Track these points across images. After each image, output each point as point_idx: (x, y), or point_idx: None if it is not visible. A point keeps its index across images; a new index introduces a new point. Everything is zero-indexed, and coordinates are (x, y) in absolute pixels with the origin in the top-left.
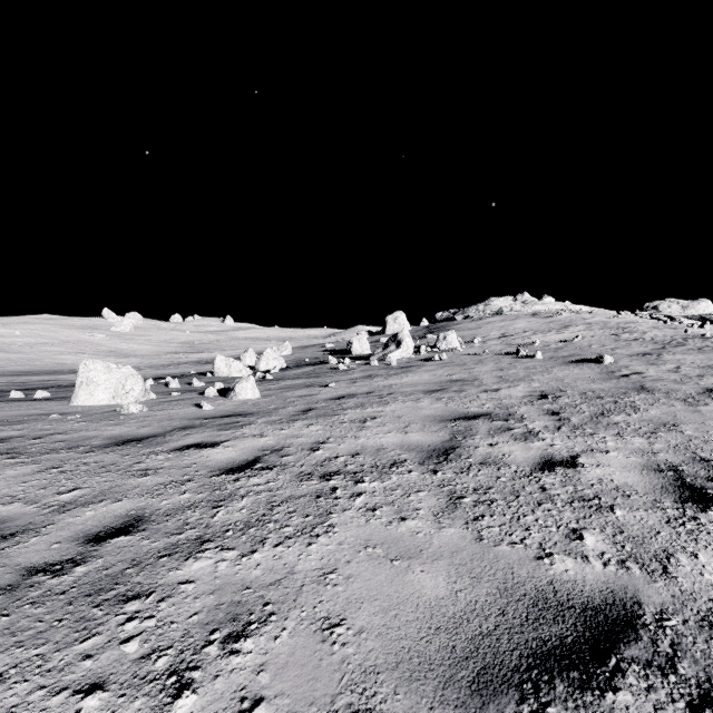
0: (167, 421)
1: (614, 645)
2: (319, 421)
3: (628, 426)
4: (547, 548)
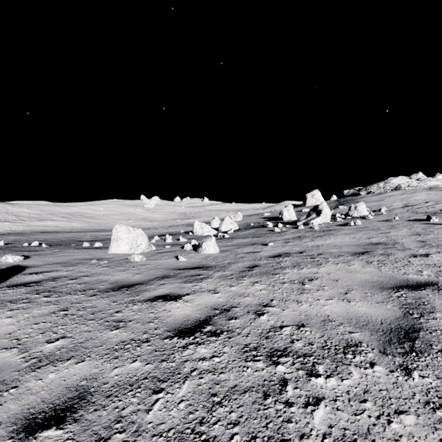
0: (153, 270)
1: None
2: (262, 279)
3: None
4: None
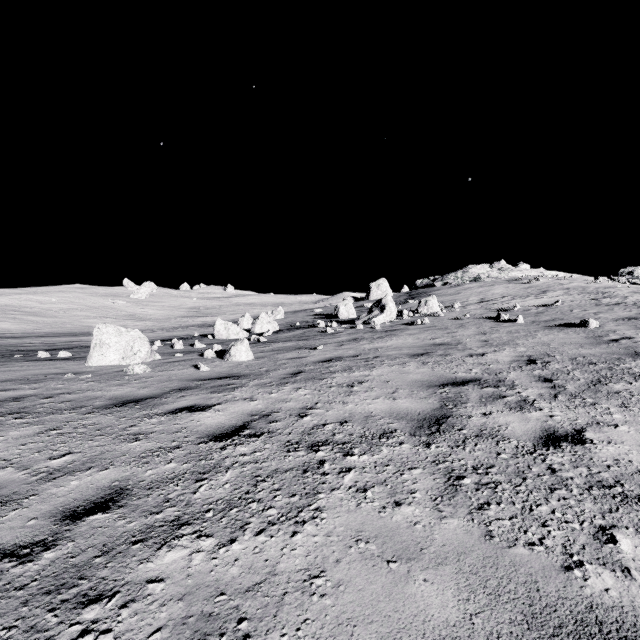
0: (166, 382)
1: None
2: (307, 385)
3: (632, 395)
4: (574, 554)
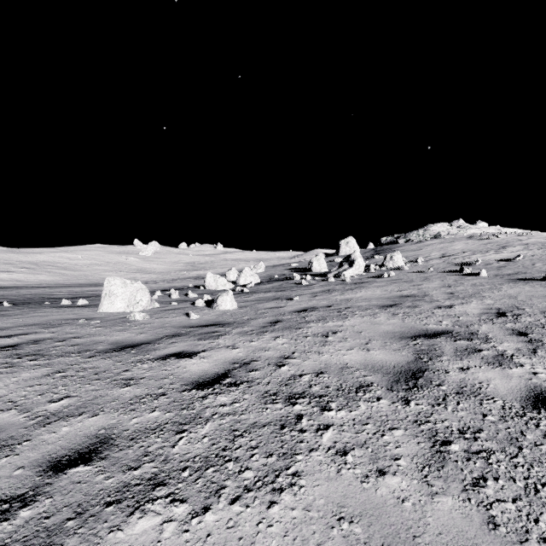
0: (161, 329)
1: None
2: (284, 334)
3: None
4: None
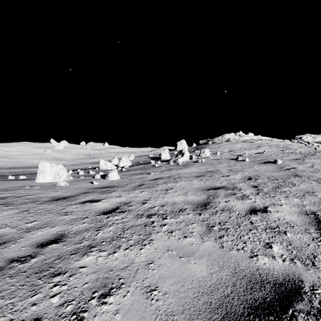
0: (77, 190)
1: (290, 303)
2: (146, 190)
3: (291, 193)
4: (255, 252)
